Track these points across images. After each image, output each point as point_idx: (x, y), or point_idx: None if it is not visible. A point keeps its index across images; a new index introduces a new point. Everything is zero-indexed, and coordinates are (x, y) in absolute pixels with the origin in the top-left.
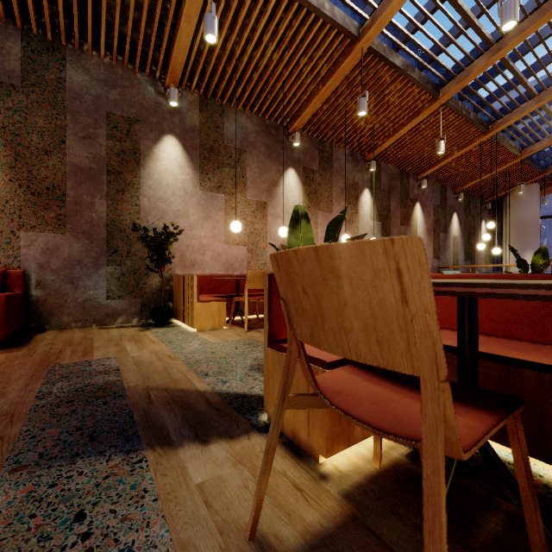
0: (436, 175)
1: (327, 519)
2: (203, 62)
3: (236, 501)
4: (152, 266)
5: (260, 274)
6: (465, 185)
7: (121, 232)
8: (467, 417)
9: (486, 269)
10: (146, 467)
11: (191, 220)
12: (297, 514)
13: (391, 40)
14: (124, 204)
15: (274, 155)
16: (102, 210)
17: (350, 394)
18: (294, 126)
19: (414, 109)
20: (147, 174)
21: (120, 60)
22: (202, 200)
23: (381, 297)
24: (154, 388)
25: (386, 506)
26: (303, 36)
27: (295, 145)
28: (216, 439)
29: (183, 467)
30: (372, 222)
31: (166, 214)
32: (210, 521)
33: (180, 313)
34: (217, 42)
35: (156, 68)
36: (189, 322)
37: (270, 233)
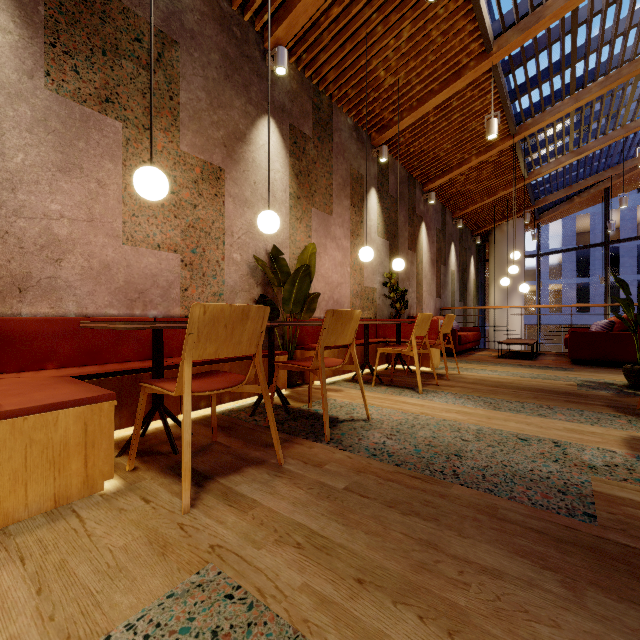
0: (441, 190)
1: None
2: None
3: None
4: None
5: (234, 313)
6: (465, 210)
7: None
8: None
9: (474, 312)
10: None
11: (11, 162)
12: None
13: None
14: None
15: (239, 80)
16: None
17: None
18: (277, 35)
19: (455, 66)
20: None
21: None
22: (52, 117)
23: None
24: None
25: None
26: None
27: (278, 72)
28: None
29: None
30: (379, 239)
31: None
32: None
33: None
34: None
35: None
36: None
37: (230, 232)
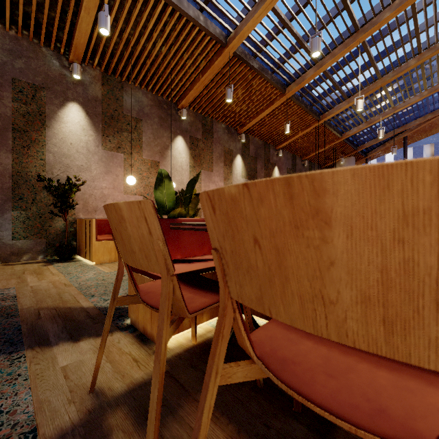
0: (289, 147)
1: (148, 375)
2: (104, 46)
3: (88, 373)
4: (57, 212)
5: None
6: (308, 156)
7: (26, 182)
8: (207, 298)
9: None
10: (23, 361)
11: (93, 173)
12: (129, 375)
13: (250, 49)
14: (30, 158)
15: (166, 125)
16: (7, 162)
17: (155, 292)
18: (182, 103)
19: (270, 99)
20: (52, 134)
21: (25, 34)
22: (103, 158)
23: (142, 232)
24: (45, 308)
25: (190, 363)
26: (185, 37)
27: (183, 118)
28: (86, 338)
29: (54, 357)
30: (243, 179)
31: (70, 168)
32: (65, 386)
33: (82, 250)
34: (115, 32)
35: (60, 45)
36: (89, 257)
37: None
